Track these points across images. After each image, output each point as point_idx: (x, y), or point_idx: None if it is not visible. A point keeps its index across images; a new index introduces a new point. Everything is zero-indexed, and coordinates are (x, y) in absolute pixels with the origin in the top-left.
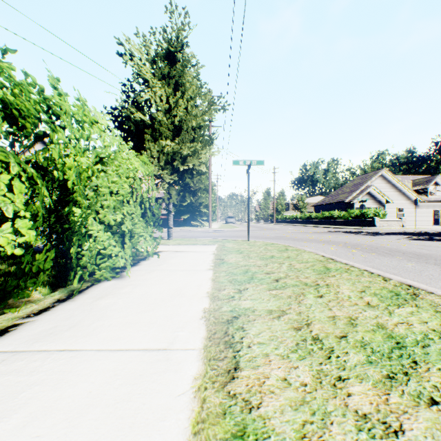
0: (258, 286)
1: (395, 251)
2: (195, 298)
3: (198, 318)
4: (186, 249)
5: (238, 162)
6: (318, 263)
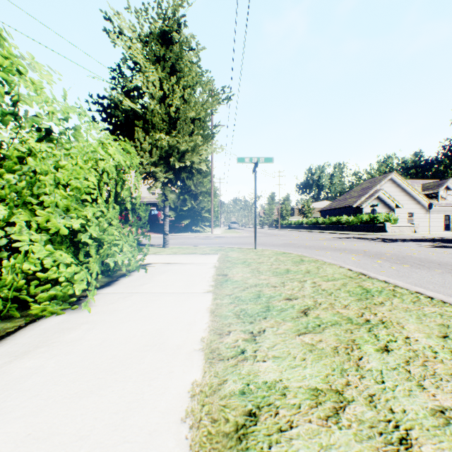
0: (280, 326)
1: (428, 262)
2: (180, 355)
3: (178, 419)
4: (182, 259)
5: (243, 159)
6: (349, 281)
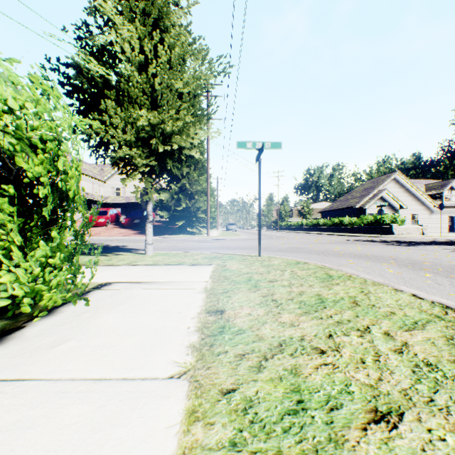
0: None
1: None
2: None
3: None
4: (160, 275)
5: (244, 144)
6: (449, 330)
